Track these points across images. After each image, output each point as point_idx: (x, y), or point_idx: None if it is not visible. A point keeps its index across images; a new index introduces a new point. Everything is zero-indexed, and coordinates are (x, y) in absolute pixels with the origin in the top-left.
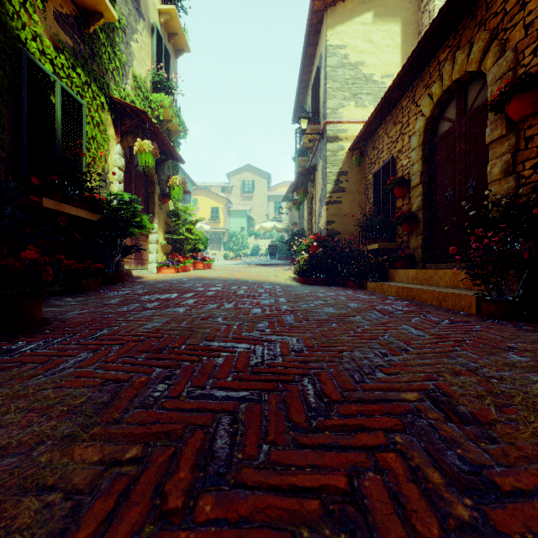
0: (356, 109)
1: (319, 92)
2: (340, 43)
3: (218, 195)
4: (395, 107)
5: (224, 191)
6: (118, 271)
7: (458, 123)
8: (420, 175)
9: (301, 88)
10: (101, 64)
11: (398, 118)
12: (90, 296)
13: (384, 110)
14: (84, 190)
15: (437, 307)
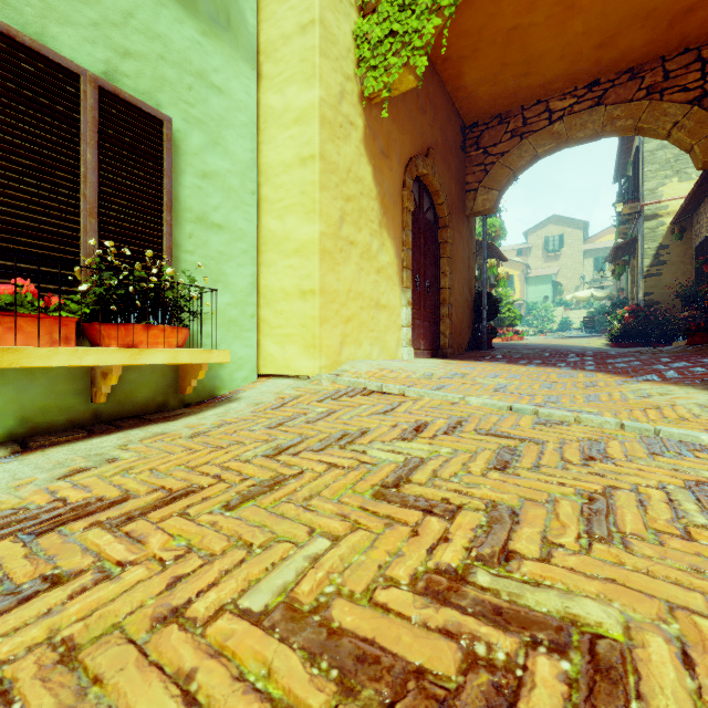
0: (679, 184)
1: (639, 169)
2: None
3: (512, 261)
4: None
5: (519, 254)
6: None
7: None
8: None
9: (621, 155)
10: None
11: None
12: None
13: (698, 197)
14: None
15: None
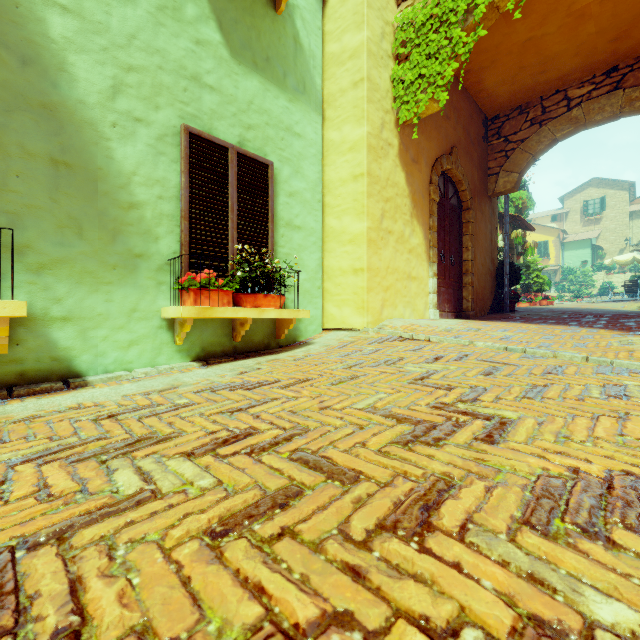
0: None
1: None
2: None
3: (546, 227)
4: None
5: (554, 220)
6: None
7: None
8: None
9: None
10: None
11: None
12: None
13: None
14: None
15: None
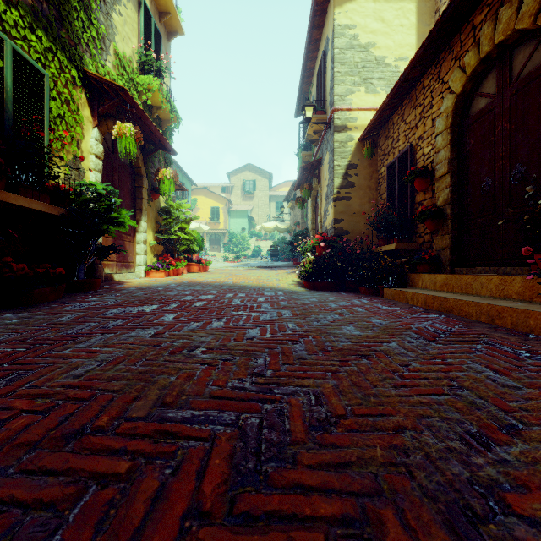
0: (366, 96)
1: (325, 78)
2: (348, 22)
3: (218, 195)
4: (414, 88)
5: (224, 191)
6: (95, 276)
7: (500, 97)
8: (448, 163)
9: (305, 78)
10: (71, 31)
11: (417, 101)
12: (41, 310)
13: (401, 92)
14: (42, 177)
15: (489, 325)
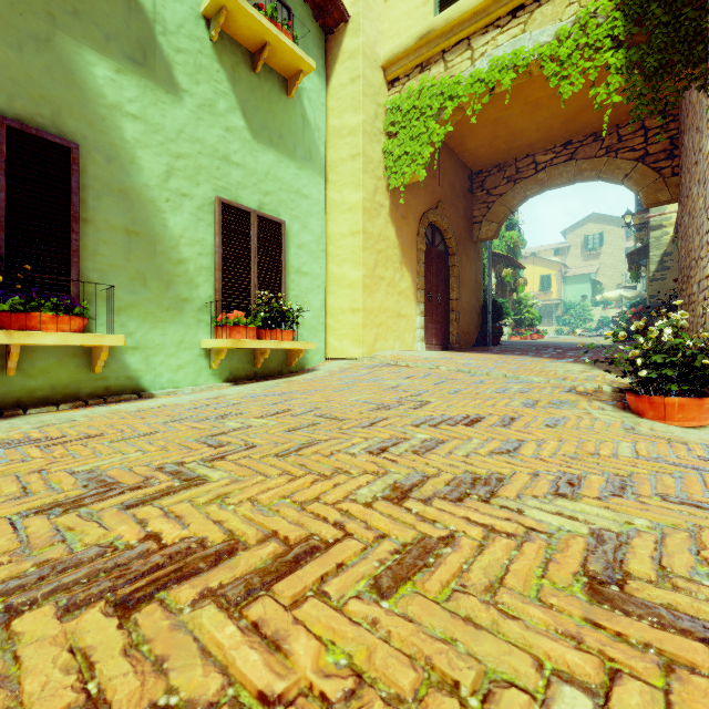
0: None
1: None
2: None
3: (549, 261)
4: None
5: (557, 253)
6: None
7: None
8: None
9: None
10: None
11: None
12: None
13: None
14: None
15: None
